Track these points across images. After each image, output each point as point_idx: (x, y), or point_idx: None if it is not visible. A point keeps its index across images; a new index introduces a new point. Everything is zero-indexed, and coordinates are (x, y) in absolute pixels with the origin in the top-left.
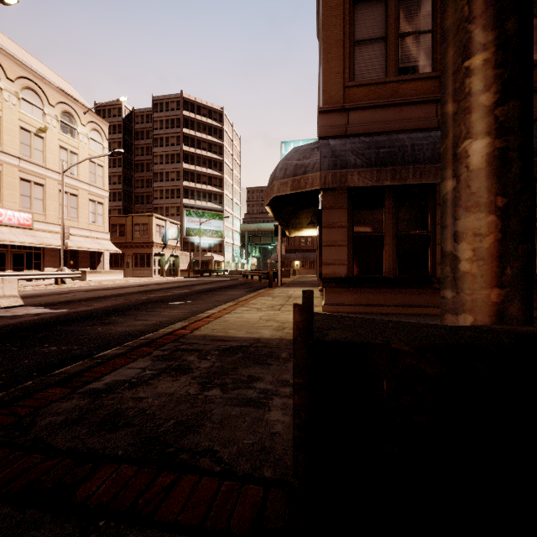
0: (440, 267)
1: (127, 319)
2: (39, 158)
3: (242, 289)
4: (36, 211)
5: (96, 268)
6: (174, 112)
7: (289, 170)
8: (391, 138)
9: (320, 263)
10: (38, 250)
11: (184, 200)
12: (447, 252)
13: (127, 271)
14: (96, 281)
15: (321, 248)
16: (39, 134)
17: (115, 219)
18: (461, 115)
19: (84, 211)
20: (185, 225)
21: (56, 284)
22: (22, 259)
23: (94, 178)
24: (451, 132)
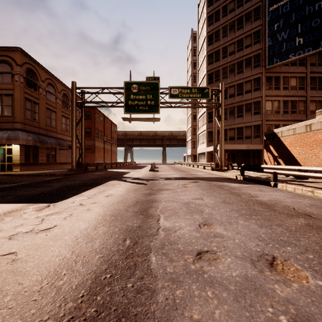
0: (39, 161)
1: None
2: None
3: None
4: None
5: None
6: None
7: (24, 139)
8: (39, 136)
9: None
10: None
11: None
12: (73, 160)
13: None
14: None
15: None
16: None
17: None
18: (74, 152)
19: None
20: None
21: None
22: None
23: None
24: (74, 153)
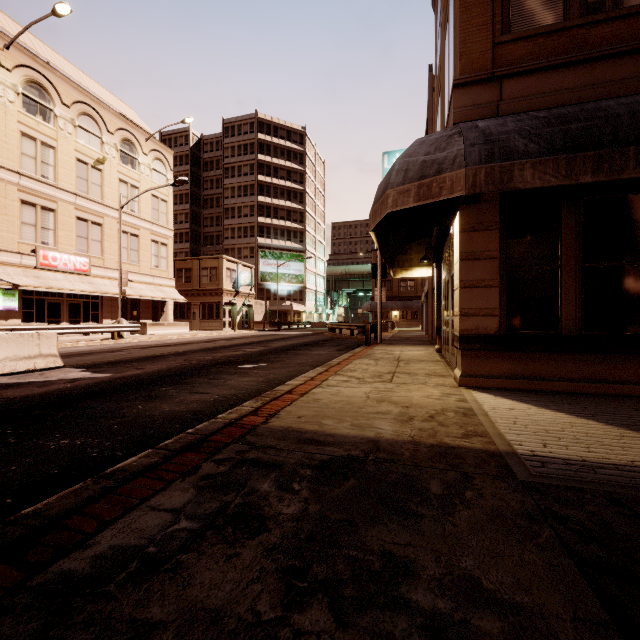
0: None
1: (180, 390)
2: (97, 193)
3: (331, 346)
4: (94, 254)
5: (160, 320)
6: (247, 136)
7: (412, 171)
8: (585, 107)
9: (438, 314)
10: (95, 299)
11: (258, 239)
12: None
13: (194, 323)
14: (157, 335)
15: (439, 293)
16: (96, 166)
17: (180, 263)
18: None
19: (146, 254)
20: (260, 268)
21: (113, 338)
22: (78, 310)
23: (157, 215)
24: None
